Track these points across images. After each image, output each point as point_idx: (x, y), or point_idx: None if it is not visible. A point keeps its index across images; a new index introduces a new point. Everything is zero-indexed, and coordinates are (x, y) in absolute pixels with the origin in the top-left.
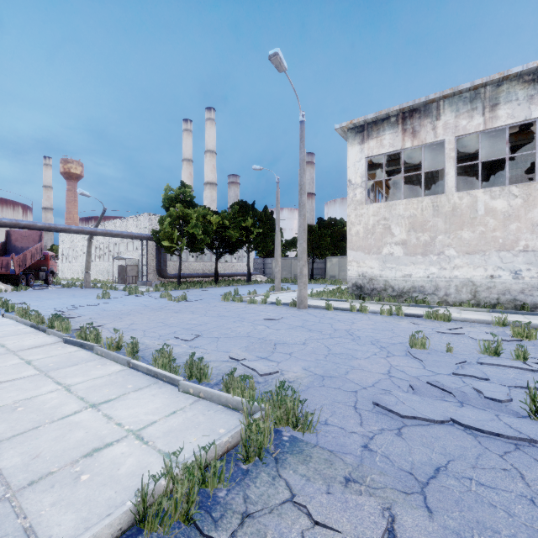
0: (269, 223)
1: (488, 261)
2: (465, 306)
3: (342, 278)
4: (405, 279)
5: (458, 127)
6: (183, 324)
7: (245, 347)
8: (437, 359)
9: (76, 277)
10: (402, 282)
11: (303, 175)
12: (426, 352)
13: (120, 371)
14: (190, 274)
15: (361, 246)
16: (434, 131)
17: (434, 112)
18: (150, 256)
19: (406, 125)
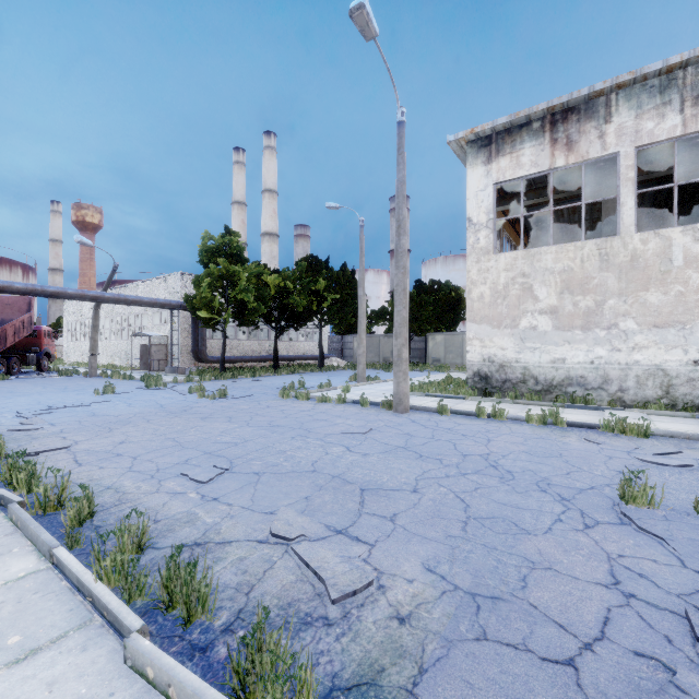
0: (349, 286)
1: (690, 337)
2: (654, 408)
3: (450, 363)
4: (555, 366)
5: (640, 132)
6: (207, 444)
7: (306, 500)
8: (695, 536)
9: (86, 361)
10: (550, 369)
11: (403, 205)
12: (661, 516)
13: (24, 579)
14: (239, 357)
15: (487, 316)
16: (601, 140)
17: (601, 111)
18: (184, 332)
19: (557, 133)
